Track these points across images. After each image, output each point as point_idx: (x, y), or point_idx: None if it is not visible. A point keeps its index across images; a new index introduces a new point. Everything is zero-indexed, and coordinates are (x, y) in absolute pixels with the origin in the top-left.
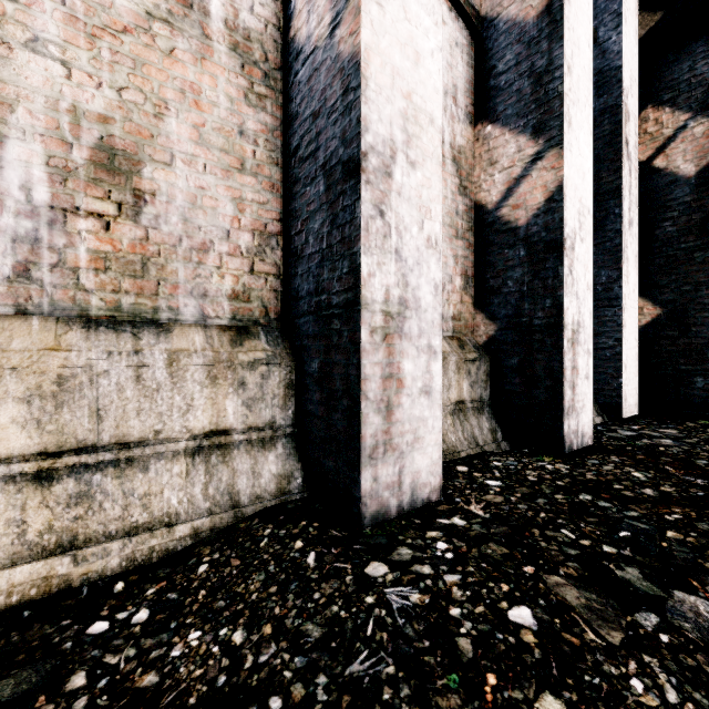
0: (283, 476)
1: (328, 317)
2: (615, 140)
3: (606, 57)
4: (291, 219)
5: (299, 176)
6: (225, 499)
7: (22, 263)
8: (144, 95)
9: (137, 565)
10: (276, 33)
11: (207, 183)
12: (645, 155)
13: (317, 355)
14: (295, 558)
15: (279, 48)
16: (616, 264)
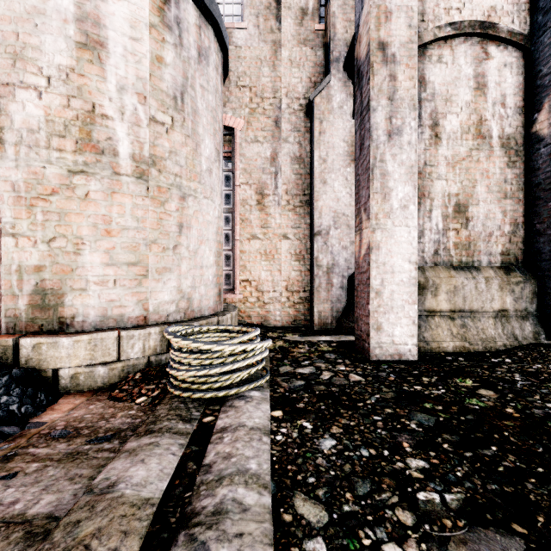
0: (534, 333)
1: None
2: None
3: None
4: (533, 216)
5: (541, 197)
6: (511, 336)
7: (435, 249)
8: (469, 181)
9: (488, 350)
10: (521, 129)
11: (491, 207)
12: None
13: None
14: None
15: (522, 135)
16: None
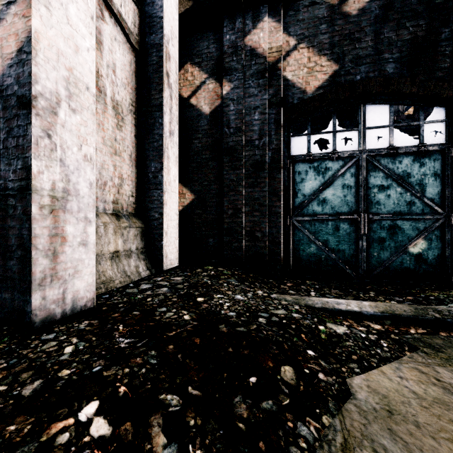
0: None
1: None
2: (159, 69)
3: (154, 6)
4: None
5: None
6: None
7: None
8: None
9: None
10: None
11: None
12: (187, 94)
13: None
14: None
15: None
16: (160, 159)
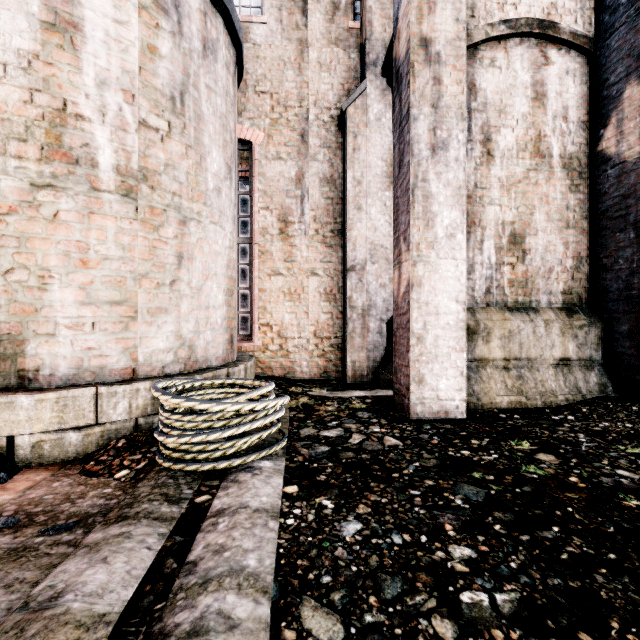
0: (600, 384)
1: (638, 303)
2: None
3: None
4: (599, 249)
5: (607, 227)
6: (574, 389)
7: (488, 287)
8: (526, 207)
9: (547, 406)
10: (585, 148)
11: (551, 238)
12: None
13: (627, 322)
14: (637, 411)
15: (587, 155)
16: None
